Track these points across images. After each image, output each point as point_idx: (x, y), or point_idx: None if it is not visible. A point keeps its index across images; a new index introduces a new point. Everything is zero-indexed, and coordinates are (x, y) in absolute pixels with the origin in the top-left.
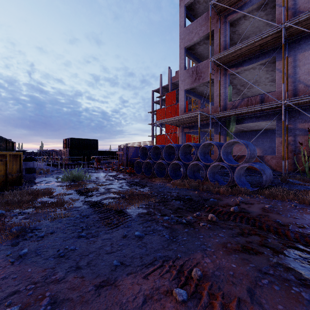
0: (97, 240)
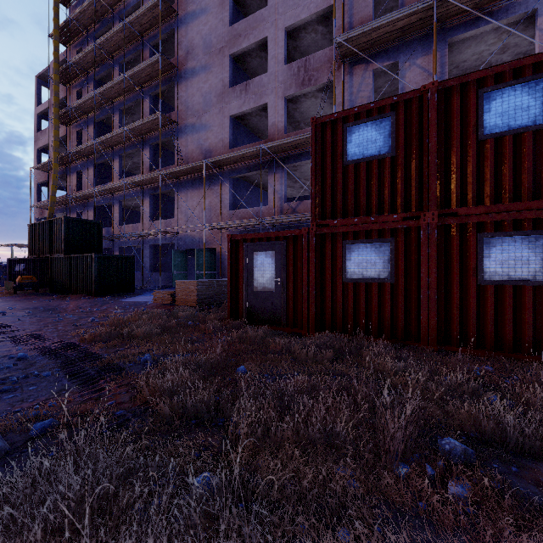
0: None
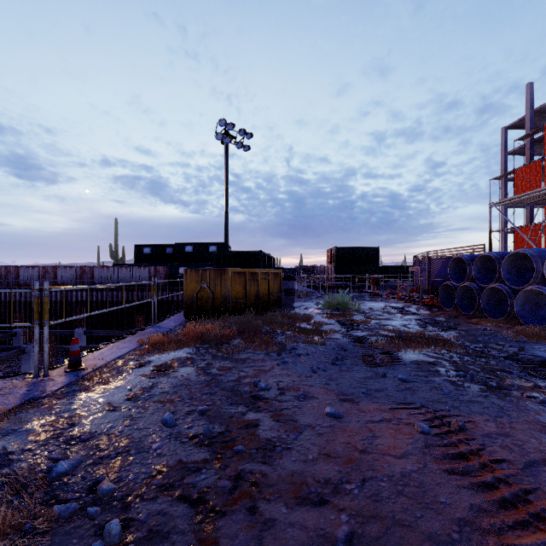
0: (350, 370)
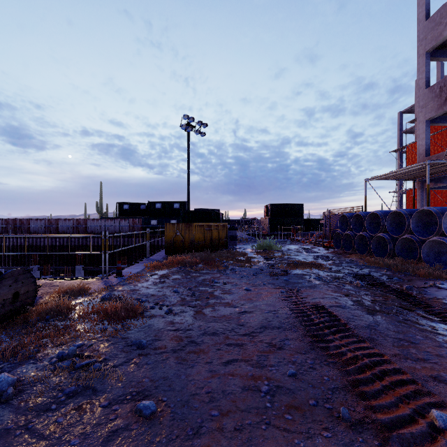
0: (261, 277)
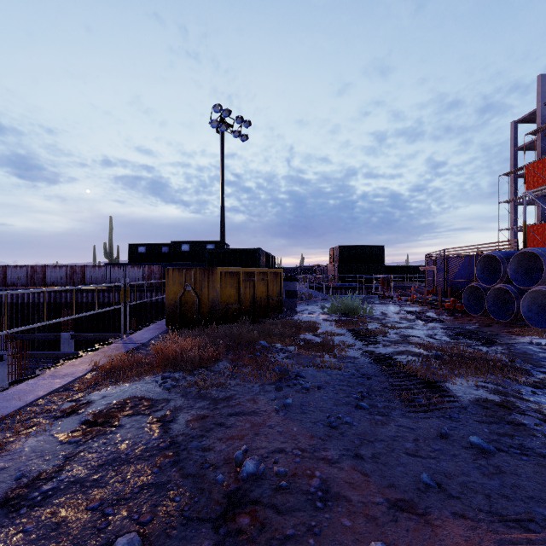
0: (387, 422)
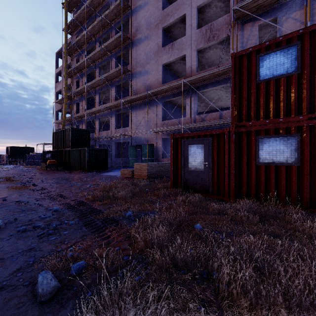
0: None
